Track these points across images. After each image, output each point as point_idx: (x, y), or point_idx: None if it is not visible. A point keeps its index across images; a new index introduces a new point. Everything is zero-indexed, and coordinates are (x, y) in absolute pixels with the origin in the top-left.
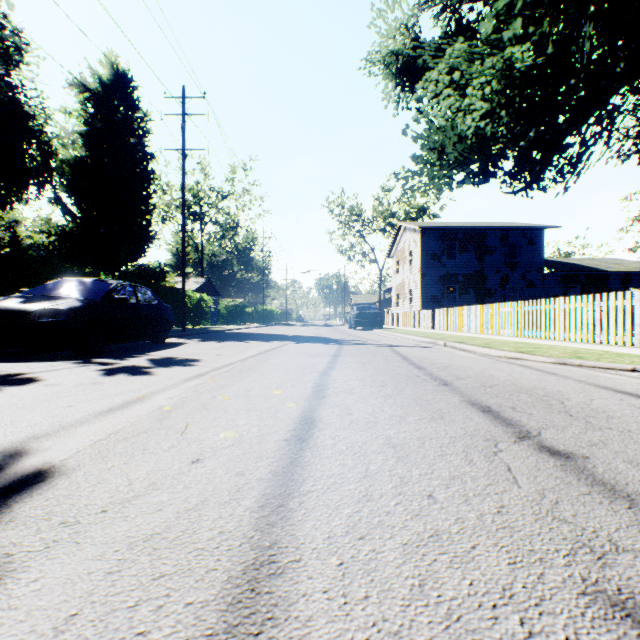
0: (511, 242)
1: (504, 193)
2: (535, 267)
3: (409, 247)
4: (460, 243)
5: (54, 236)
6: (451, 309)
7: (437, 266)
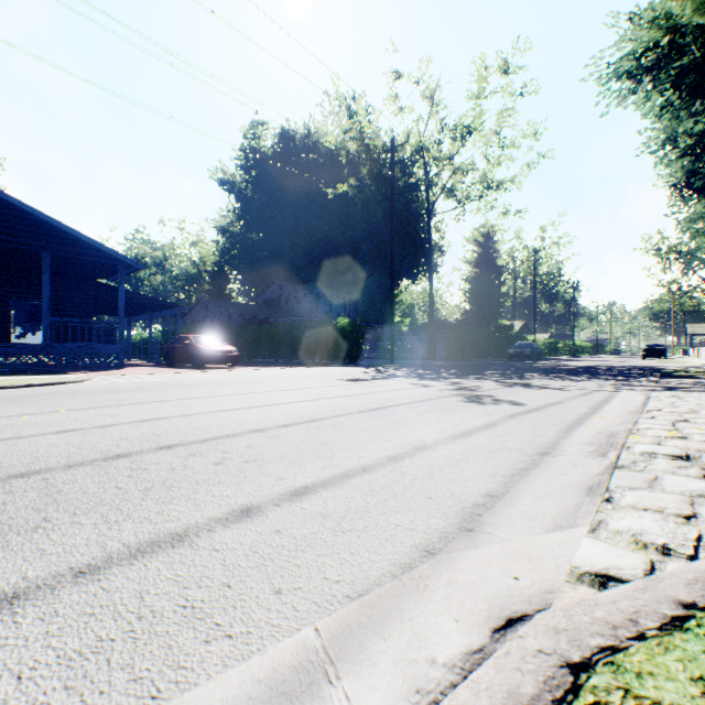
0: None
1: None
2: None
3: None
4: None
5: (464, 315)
6: None
7: None
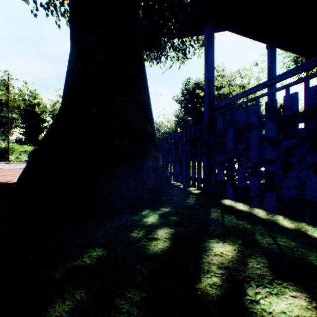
0: None
1: None
2: None
3: None
4: None
5: None
6: None
7: None
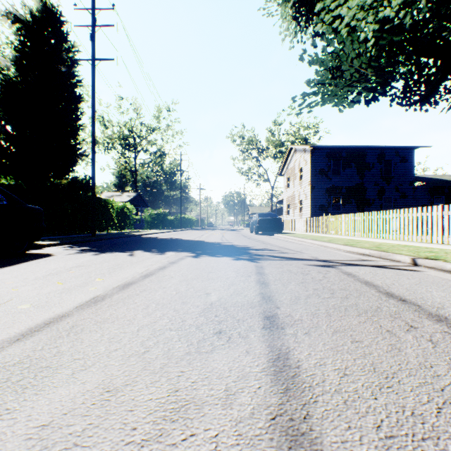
0: (387, 160)
1: (400, 105)
2: (407, 181)
3: (299, 165)
4: (344, 160)
5: None
6: (351, 215)
7: (324, 180)
